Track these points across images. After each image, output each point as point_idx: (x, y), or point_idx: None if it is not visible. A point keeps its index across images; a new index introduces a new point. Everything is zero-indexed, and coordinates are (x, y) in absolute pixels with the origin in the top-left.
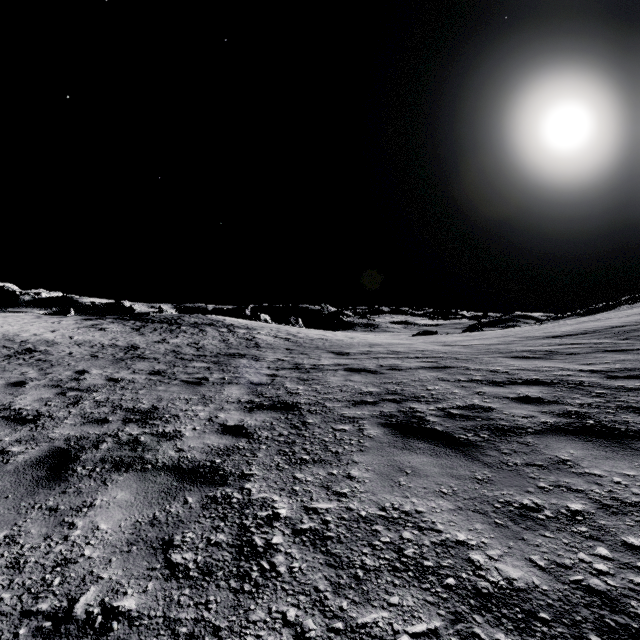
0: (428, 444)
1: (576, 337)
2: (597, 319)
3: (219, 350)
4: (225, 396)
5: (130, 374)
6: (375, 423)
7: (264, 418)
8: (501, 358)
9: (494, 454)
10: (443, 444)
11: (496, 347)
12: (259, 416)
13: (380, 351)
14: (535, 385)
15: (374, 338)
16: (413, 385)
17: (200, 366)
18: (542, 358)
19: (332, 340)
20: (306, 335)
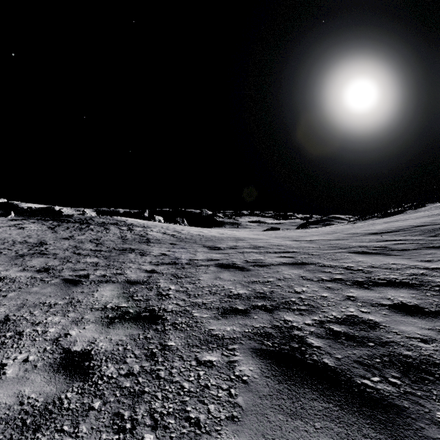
0: (326, 402)
1: (392, 234)
2: (397, 220)
3: (115, 245)
4: (93, 300)
5: (18, 272)
6: (248, 349)
7: (120, 337)
8: (346, 253)
9: (437, 436)
10: (348, 403)
11: (335, 242)
12: (116, 333)
13: (244, 246)
14: (400, 287)
15: (239, 234)
16: (280, 285)
17: (90, 261)
18: (381, 254)
19: (207, 236)
20: (188, 232)
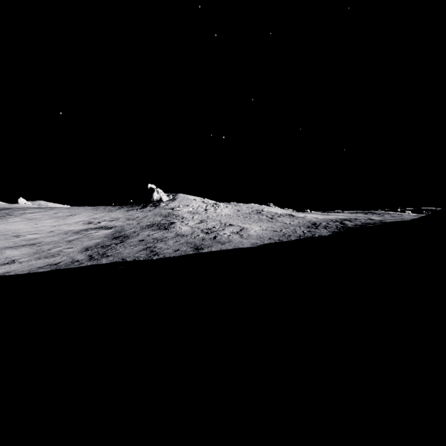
0: None
1: None
2: None
3: None
4: None
5: None
6: None
7: None
8: None
9: None
10: None
11: None
12: None
13: None
14: None
15: None
16: None
17: None
18: None
19: None
20: None
